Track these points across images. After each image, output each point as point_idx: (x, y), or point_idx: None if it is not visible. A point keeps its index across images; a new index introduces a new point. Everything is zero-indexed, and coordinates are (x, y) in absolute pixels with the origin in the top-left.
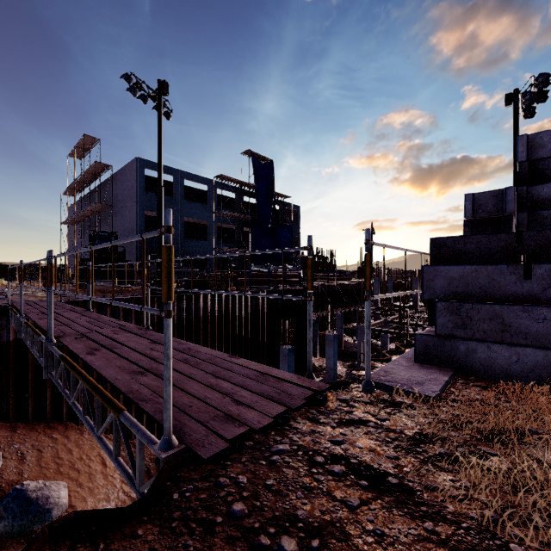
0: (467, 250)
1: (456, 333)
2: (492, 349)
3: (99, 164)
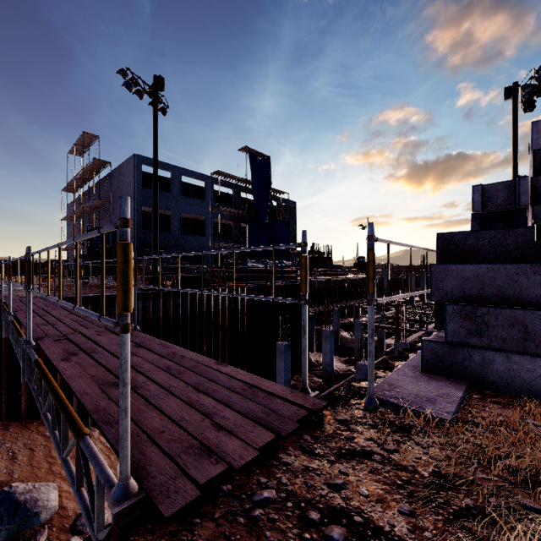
0: (479, 246)
1: (470, 341)
2: (513, 360)
3: (98, 160)
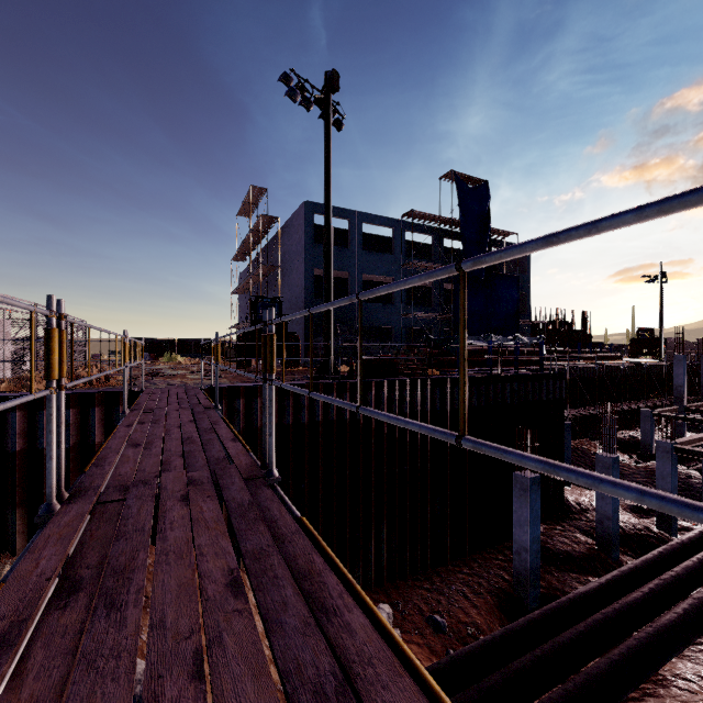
0: None
1: None
2: None
3: (265, 217)
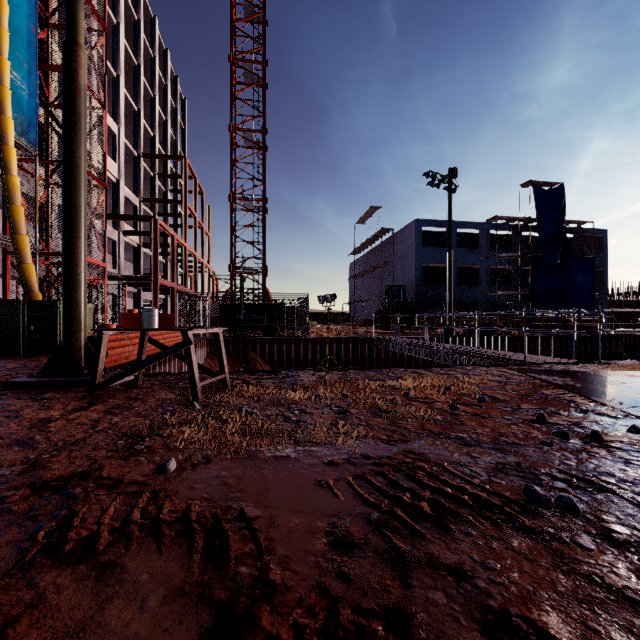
0: None
1: None
2: None
3: (384, 229)
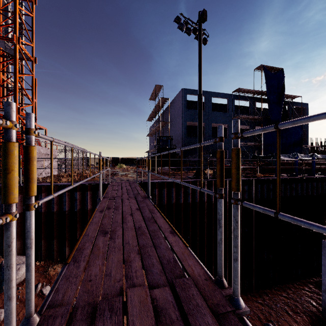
0: None
1: None
2: None
3: (162, 98)
